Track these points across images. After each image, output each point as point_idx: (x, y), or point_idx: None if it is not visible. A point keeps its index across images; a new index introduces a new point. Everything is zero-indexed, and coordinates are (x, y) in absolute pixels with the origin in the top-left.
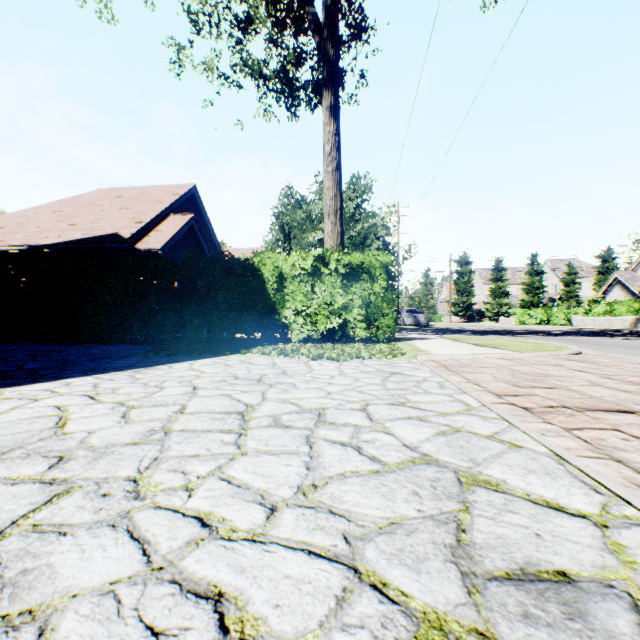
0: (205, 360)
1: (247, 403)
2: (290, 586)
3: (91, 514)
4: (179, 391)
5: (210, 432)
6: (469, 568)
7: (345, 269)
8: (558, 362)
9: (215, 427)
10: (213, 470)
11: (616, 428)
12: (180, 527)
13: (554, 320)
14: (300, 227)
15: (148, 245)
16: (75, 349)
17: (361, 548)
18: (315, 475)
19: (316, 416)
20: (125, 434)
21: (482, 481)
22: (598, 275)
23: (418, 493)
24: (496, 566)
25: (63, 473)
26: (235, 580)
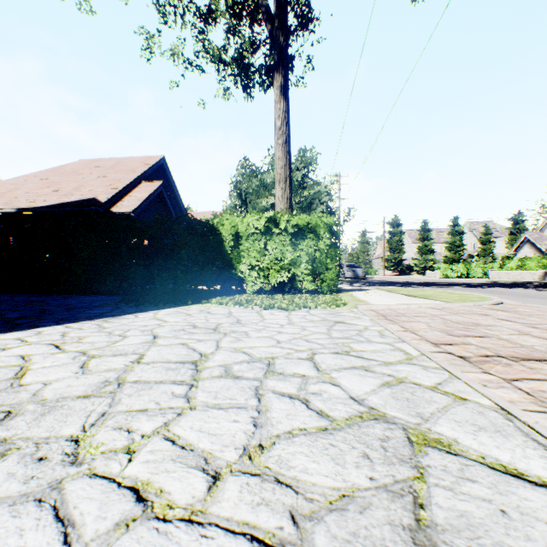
0: (168, 310)
1: (201, 352)
2: None
3: (19, 485)
4: (140, 340)
5: (162, 383)
6: None
7: (294, 229)
8: (484, 312)
9: (168, 378)
10: (159, 427)
11: None
12: (112, 502)
13: (473, 273)
14: (255, 193)
15: (122, 208)
16: (55, 299)
17: (310, 532)
18: (262, 433)
19: (266, 366)
20: (79, 386)
21: (433, 440)
22: (510, 235)
23: (369, 456)
24: None
25: (5, 431)
26: None
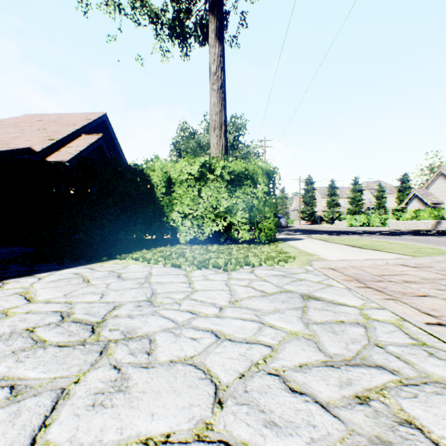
0: (68, 271)
1: None
2: None
3: None
4: None
5: None
6: None
7: (230, 175)
8: None
9: None
10: None
11: None
12: None
13: (372, 223)
14: (192, 152)
15: (57, 158)
16: None
17: None
18: None
19: None
20: None
21: None
22: (398, 192)
23: None
24: None
25: None
26: None
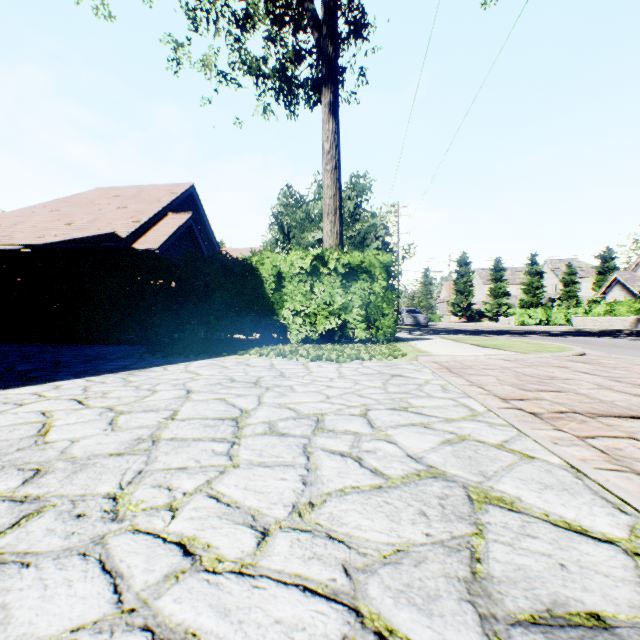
0: (201, 361)
1: (242, 408)
2: (281, 634)
3: (61, 540)
4: (172, 395)
5: (201, 441)
6: (488, 609)
7: (344, 269)
8: (563, 364)
9: (207, 435)
10: (201, 485)
11: (633, 436)
12: (159, 556)
13: (554, 320)
14: (299, 227)
15: (145, 244)
16: (70, 350)
17: (363, 583)
18: (312, 491)
19: (314, 422)
20: (110, 443)
21: (495, 498)
22: (597, 275)
23: (425, 513)
24: (519, 607)
25: (37, 489)
26: (217, 626)
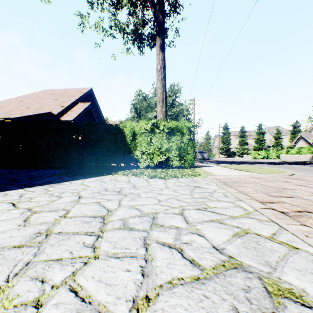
0: (92, 178)
1: (108, 209)
2: None
3: None
4: (69, 199)
5: (78, 234)
6: None
7: (168, 130)
8: (286, 180)
9: (82, 230)
10: (67, 277)
11: None
12: None
13: (270, 156)
14: (145, 110)
15: (66, 118)
16: (24, 172)
17: None
18: (148, 284)
19: (151, 219)
20: (17, 237)
21: (286, 291)
22: (291, 134)
23: (238, 309)
24: None
25: None
26: None
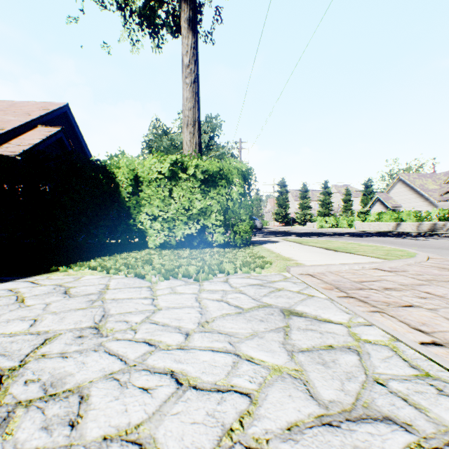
0: None
1: None
2: None
3: None
4: None
5: None
6: None
7: (203, 175)
8: None
9: None
10: None
11: None
12: None
13: (340, 225)
14: (166, 151)
15: (6, 151)
16: None
17: None
18: None
19: None
20: None
21: None
22: (363, 196)
23: None
24: None
25: None
26: None
